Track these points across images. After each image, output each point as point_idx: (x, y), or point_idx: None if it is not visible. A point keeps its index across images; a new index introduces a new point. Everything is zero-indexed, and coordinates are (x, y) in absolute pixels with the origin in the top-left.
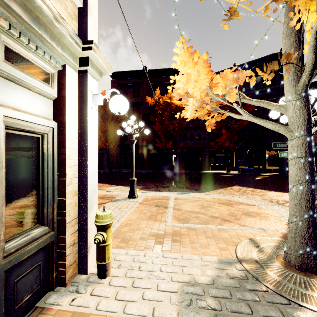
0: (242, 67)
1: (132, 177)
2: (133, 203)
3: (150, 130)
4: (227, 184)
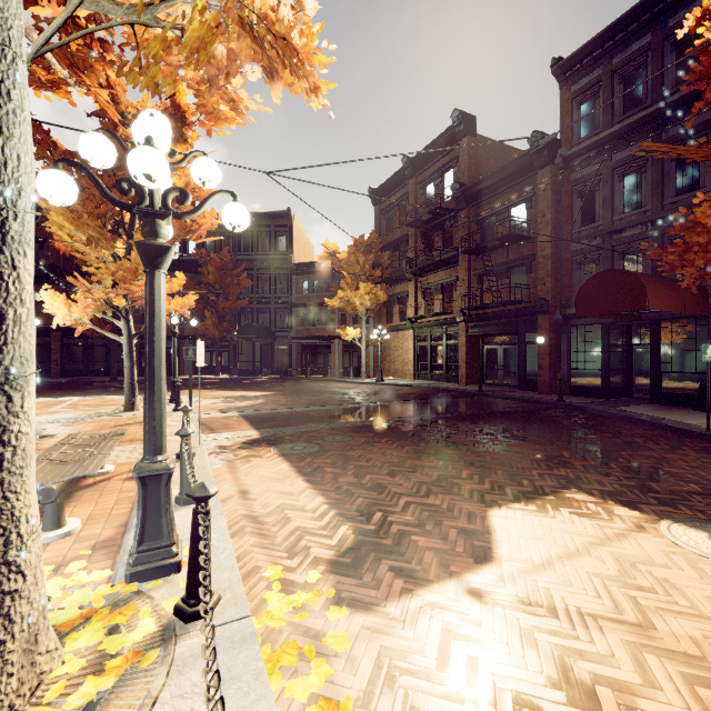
0: None
1: None
2: None
3: (69, 298)
4: (183, 389)
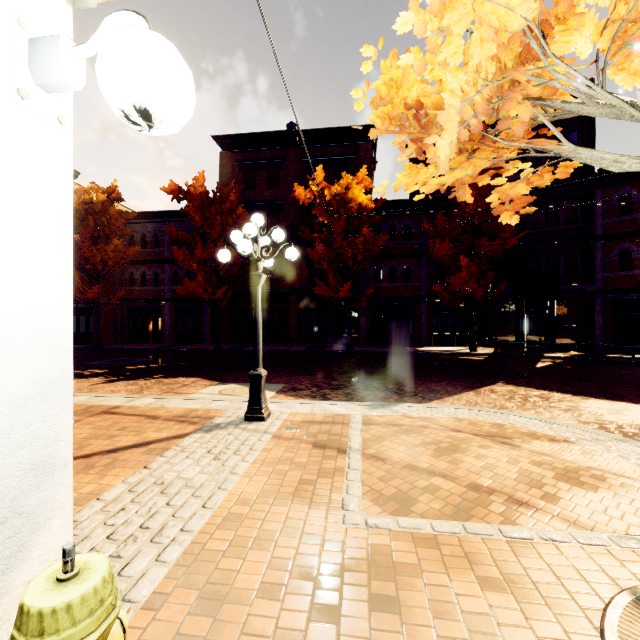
0: None
1: (254, 368)
2: (257, 438)
3: (304, 260)
4: (479, 381)
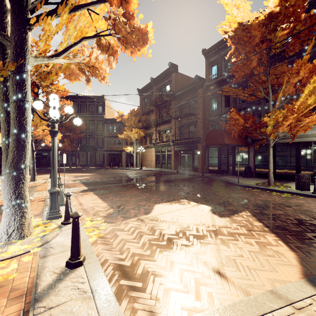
0: (82, 97)
1: None
2: None
3: None
4: None
